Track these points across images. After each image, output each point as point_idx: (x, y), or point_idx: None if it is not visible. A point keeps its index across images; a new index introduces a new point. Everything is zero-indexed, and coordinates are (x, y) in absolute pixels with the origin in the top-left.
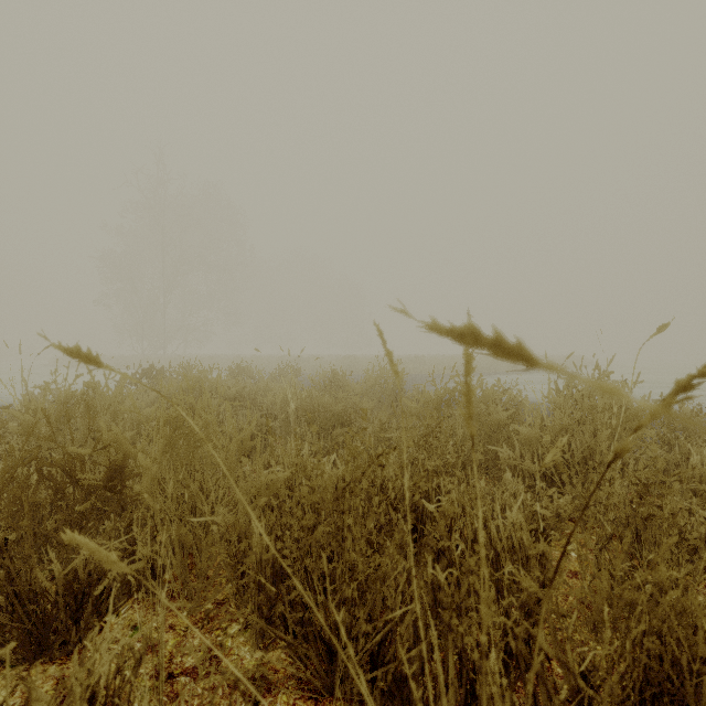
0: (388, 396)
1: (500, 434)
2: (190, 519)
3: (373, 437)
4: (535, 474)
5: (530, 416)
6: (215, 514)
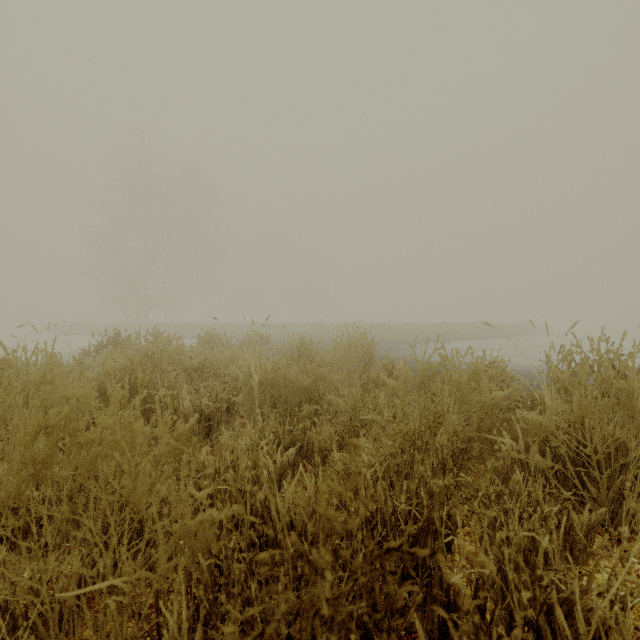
0: (358, 365)
1: (495, 417)
2: (66, 593)
3: (345, 417)
4: (546, 471)
5: (517, 391)
6: (118, 571)
